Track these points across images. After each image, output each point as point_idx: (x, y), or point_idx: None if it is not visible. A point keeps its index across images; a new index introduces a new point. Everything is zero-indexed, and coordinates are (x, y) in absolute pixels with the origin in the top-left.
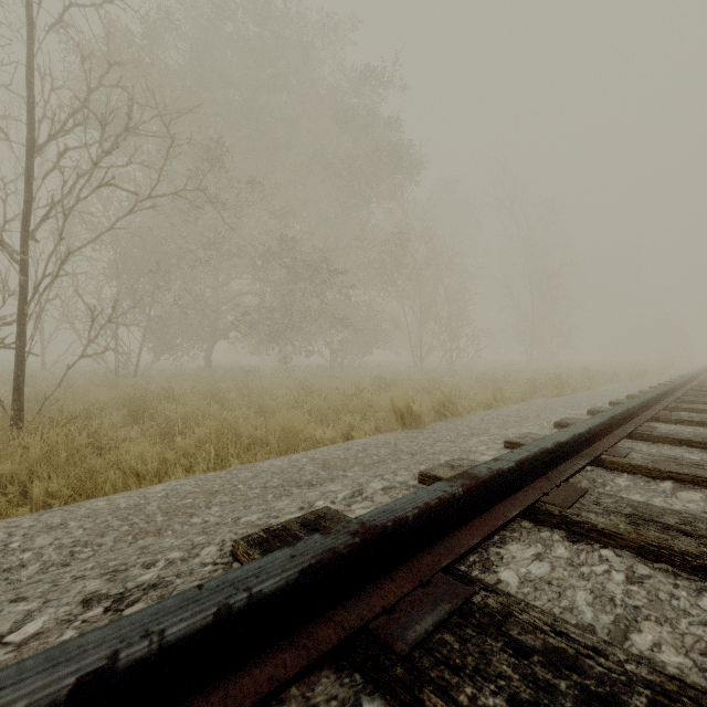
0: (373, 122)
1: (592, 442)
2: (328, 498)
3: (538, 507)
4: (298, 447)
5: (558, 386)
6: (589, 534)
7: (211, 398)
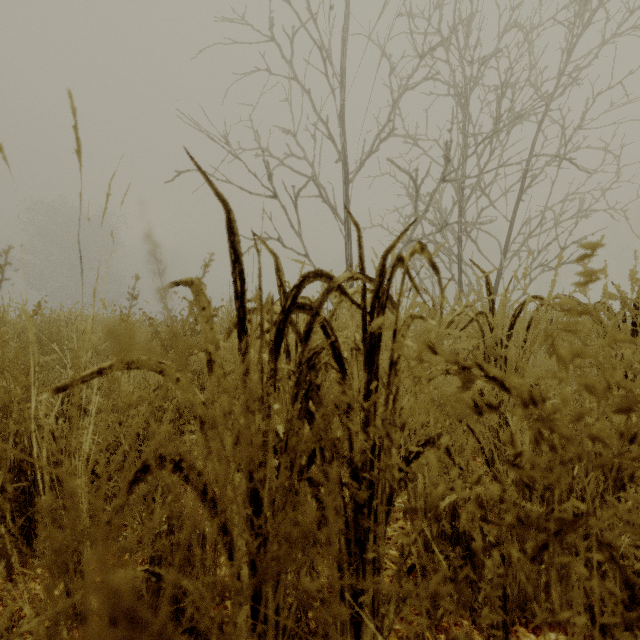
0: None
1: None
2: None
3: None
4: None
5: None
6: None
7: None
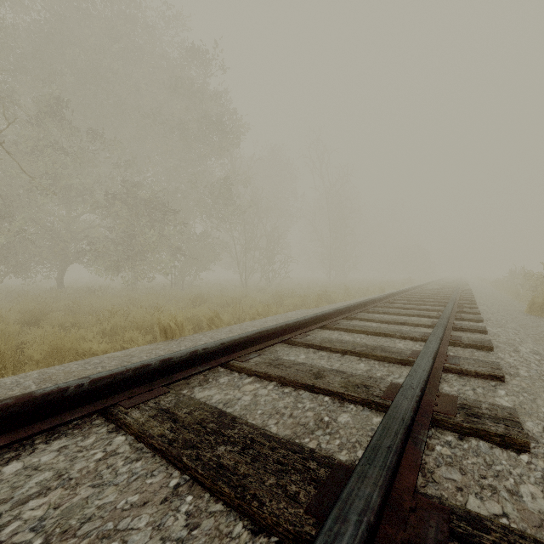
0: (202, 96)
1: (234, 351)
2: None
3: (109, 409)
4: (65, 361)
5: (318, 300)
6: (123, 426)
7: (31, 318)
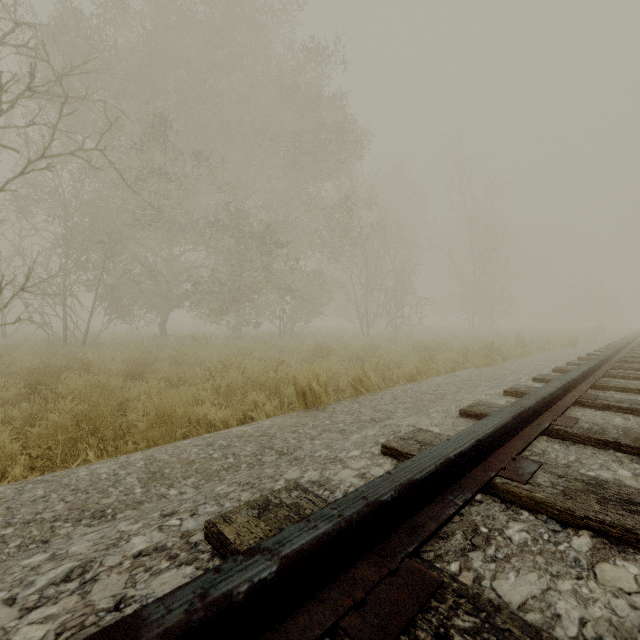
0: (318, 99)
1: (487, 454)
2: (13, 588)
3: None
4: (176, 434)
5: (489, 355)
6: None
7: (134, 369)
